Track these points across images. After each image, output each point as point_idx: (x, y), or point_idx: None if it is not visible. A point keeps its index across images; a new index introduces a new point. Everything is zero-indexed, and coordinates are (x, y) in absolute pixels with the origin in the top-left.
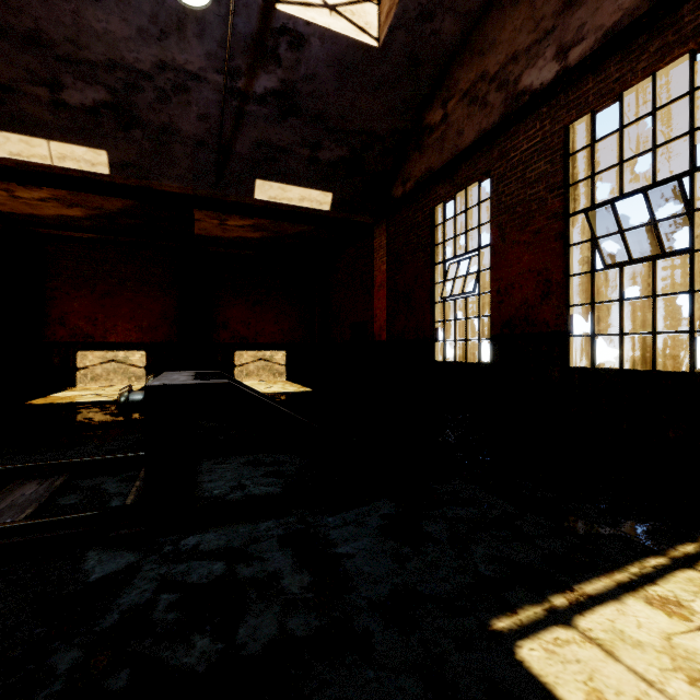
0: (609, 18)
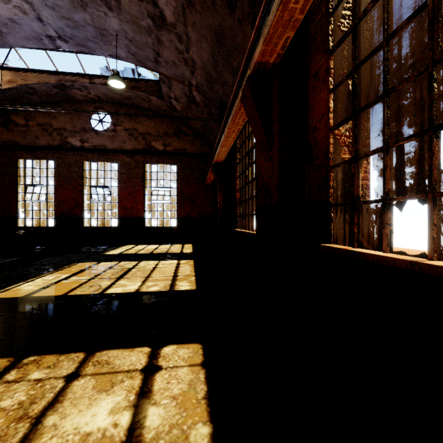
0: (95, 143)
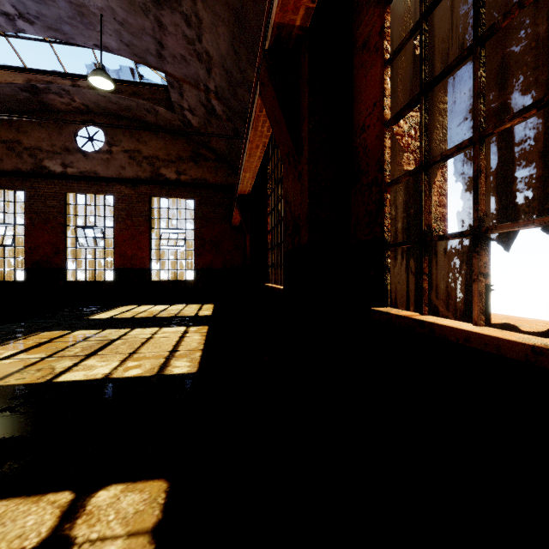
0: (83, 168)
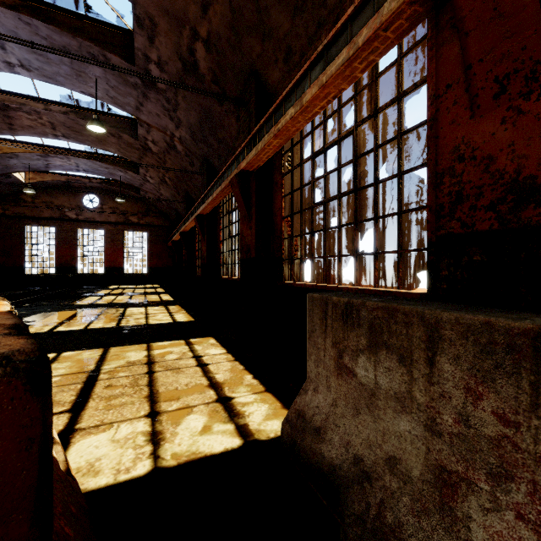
0: (87, 216)
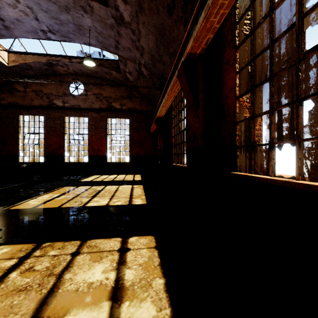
0: (72, 103)
